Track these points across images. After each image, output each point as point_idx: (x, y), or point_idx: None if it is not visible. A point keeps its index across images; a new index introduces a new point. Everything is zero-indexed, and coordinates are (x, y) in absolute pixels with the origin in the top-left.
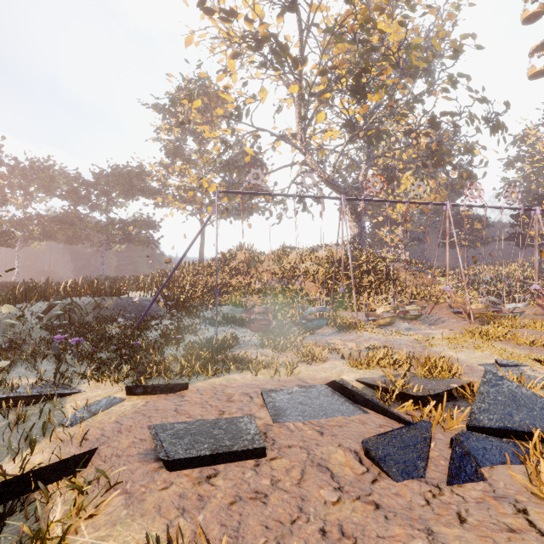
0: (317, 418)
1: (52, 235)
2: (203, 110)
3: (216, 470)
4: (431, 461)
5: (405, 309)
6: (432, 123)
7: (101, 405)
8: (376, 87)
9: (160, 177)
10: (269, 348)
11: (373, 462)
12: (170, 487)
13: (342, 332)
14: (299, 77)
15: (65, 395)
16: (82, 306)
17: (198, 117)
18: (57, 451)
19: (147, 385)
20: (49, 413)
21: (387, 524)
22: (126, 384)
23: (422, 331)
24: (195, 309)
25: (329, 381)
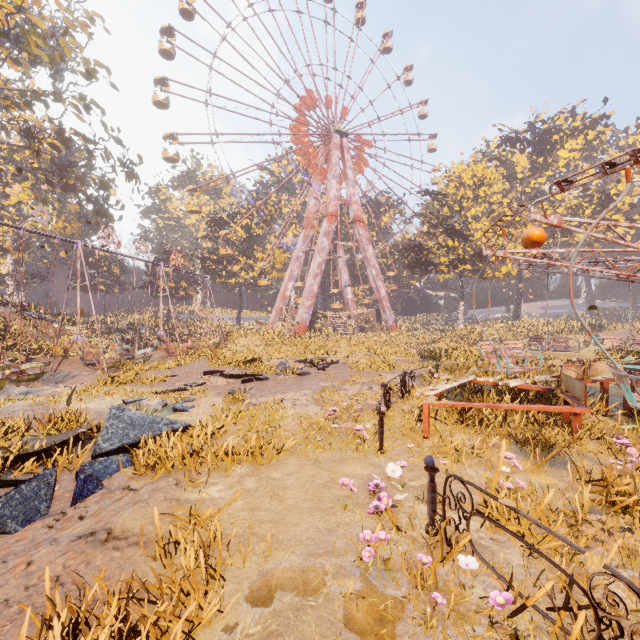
0: None
1: None
2: None
3: None
4: (56, 500)
5: (20, 369)
6: (60, 136)
7: None
8: None
9: None
10: None
11: None
12: None
13: None
14: None
15: None
16: None
17: None
18: None
19: None
20: None
21: (6, 564)
22: None
23: (47, 392)
24: None
25: None
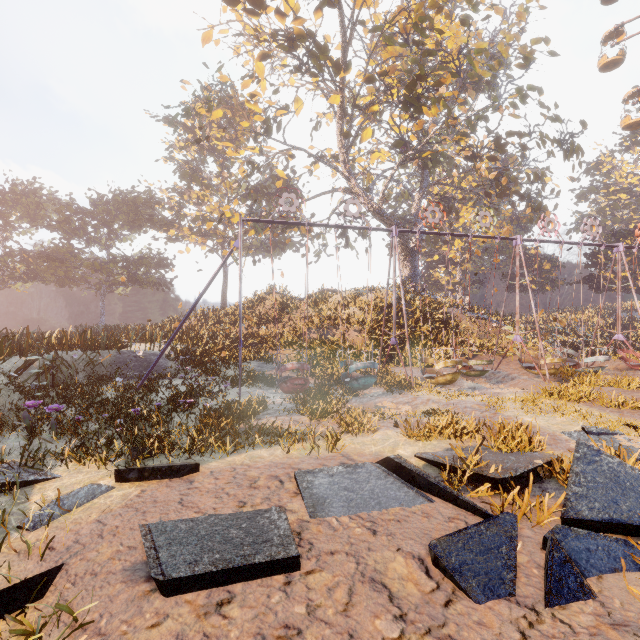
0: (367, 510)
1: (38, 275)
2: (226, 125)
3: (230, 592)
4: (520, 570)
5: (468, 364)
6: (497, 145)
7: (79, 497)
8: (433, 98)
9: (173, 205)
10: (304, 415)
11: (445, 574)
12: (164, 622)
13: (395, 393)
14: (341, 86)
15: (33, 483)
16: (71, 362)
17: (219, 131)
18: (7, 569)
19: (144, 468)
20: (4, 511)
21: None
22: (116, 466)
23: (490, 391)
24: (214, 365)
25: (381, 457)
